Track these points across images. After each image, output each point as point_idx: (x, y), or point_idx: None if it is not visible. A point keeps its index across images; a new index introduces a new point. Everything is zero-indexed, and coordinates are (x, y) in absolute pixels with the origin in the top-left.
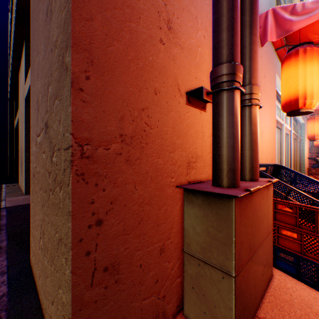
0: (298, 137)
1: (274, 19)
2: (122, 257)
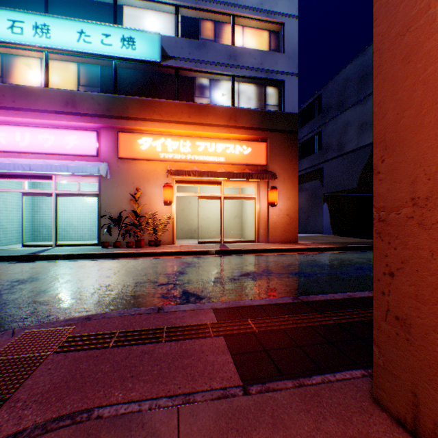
0: None
1: None
2: (412, 322)
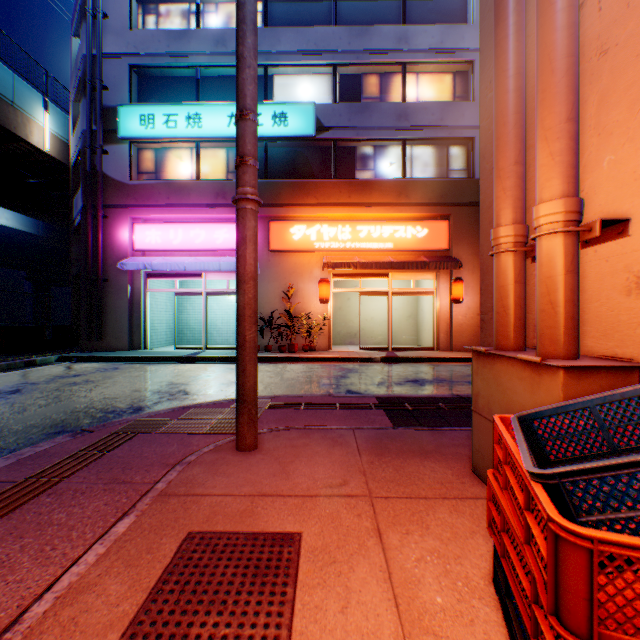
0: None
1: None
2: None
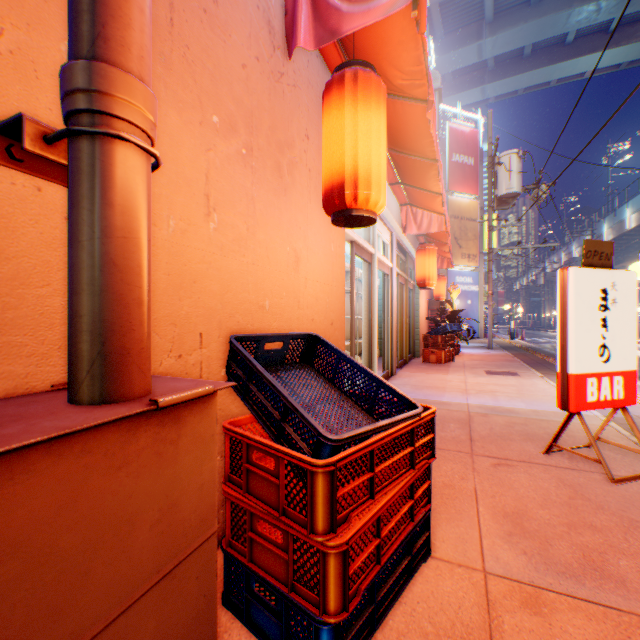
0: (410, 283)
1: (312, 1)
2: None
